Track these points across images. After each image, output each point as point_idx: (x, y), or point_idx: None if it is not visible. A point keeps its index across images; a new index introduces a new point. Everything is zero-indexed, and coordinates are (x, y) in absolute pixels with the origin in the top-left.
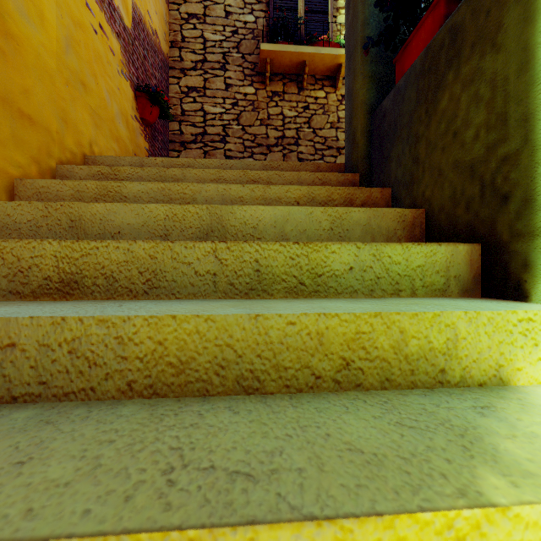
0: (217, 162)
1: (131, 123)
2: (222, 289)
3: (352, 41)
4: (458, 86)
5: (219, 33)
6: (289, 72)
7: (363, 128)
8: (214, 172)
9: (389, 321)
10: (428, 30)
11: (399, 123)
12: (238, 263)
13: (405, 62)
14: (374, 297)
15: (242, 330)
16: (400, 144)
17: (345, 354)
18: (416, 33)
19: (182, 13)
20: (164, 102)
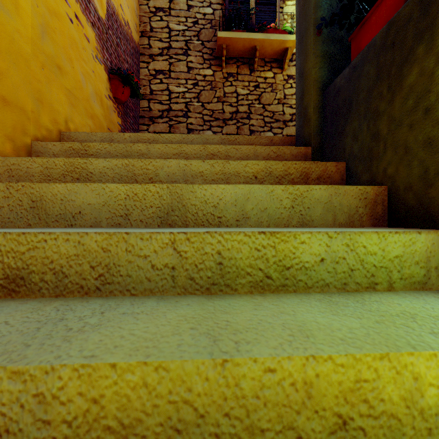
0: (179, 137)
1: (105, 102)
2: (181, 284)
3: (303, 24)
4: (431, 60)
5: (182, 23)
6: (242, 56)
7: (316, 104)
8: (176, 147)
9: (399, 364)
10: (391, 5)
11: (355, 100)
12: (199, 255)
13: (362, 40)
14: (347, 291)
15: (204, 380)
16: (356, 120)
17: (341, 410)
18: (375, 9)
19: (150, 7)
20: (134, 83)
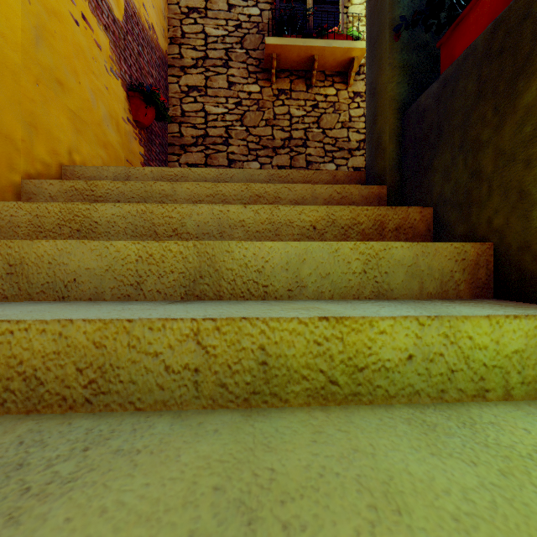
0: (216, 172)
1: (122, 127)
2: (208, 393)
3: (376, 26)
4: None
5: (221, 27)
6: (297, 68)
7: (392, 131)
8: (210, 186)
9: None
10: None
11: (446, 125)
12: (233, 351)
13: (456, 45)
14: (445, 402)
15: None
16: (448, 152)
17: None
18: (475, 4)
19: (182, 8)
20: (160, 103)
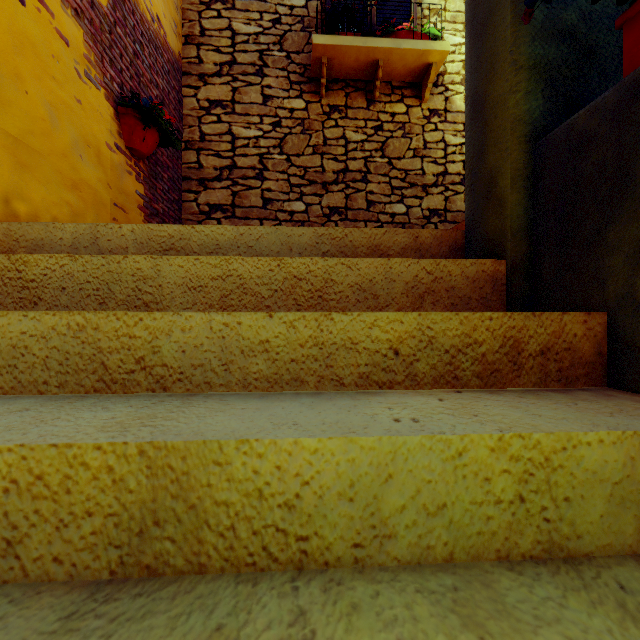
0: (233, 231)
1: (107, 157)
2: None
3: (484, 4)
4: None
5: (254, 23)
6: (354, 77)
7: (517, 171)
8: (218, 262)
9: None
10: None
11: None
12: None
13: None
14: None
15: None
16: None
17: None
18: None
19: None
20: (163, 123)
